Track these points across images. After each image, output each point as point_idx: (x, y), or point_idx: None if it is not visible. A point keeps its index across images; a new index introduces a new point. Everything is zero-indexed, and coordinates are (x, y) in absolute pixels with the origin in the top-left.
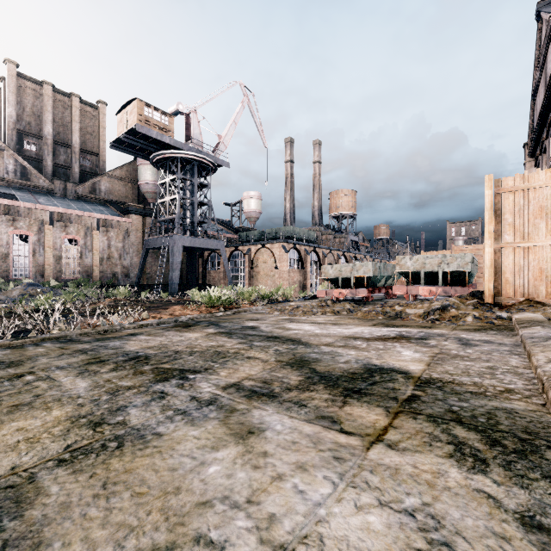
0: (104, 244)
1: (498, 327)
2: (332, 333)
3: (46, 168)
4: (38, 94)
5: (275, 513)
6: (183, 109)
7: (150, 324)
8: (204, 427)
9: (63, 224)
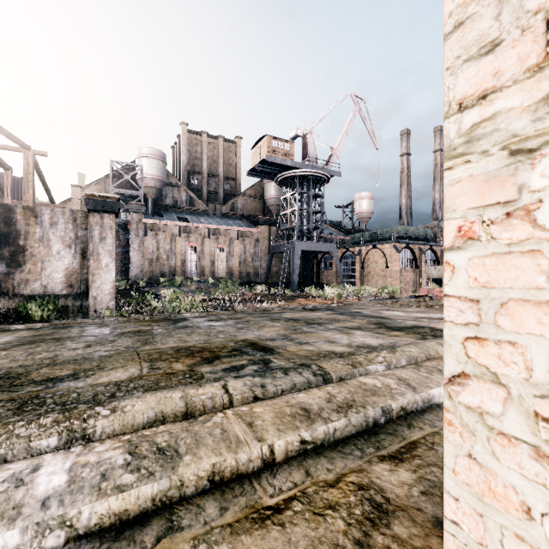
0: (241, 250)
1: None
2: (411, 316)
3: (203, 195)
4: (198, 142)
5: (353, 340)
6: (301, 133)
7: (288, 308)
8: (332, 332)
9: (215, 237)
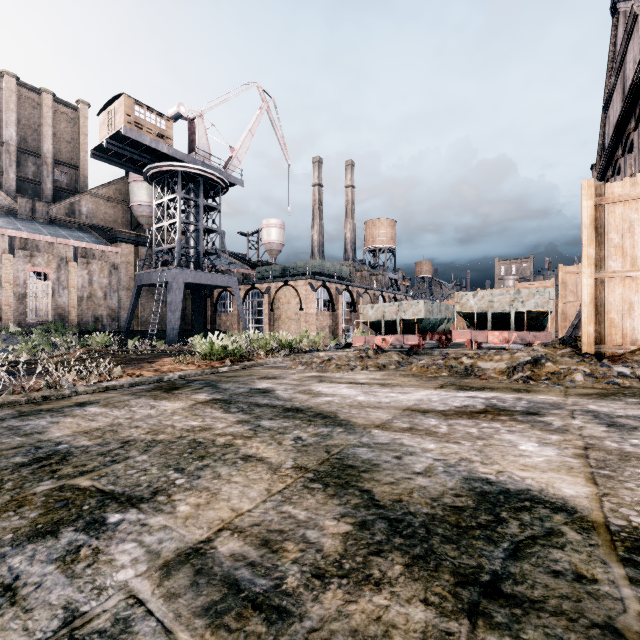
0: (84, 279)
1: (630, 390)
2: (384, 402)
3: (8, 182)
4: None
5: None
6: (186, 112)
7: (119, 385)
8: None
9: (28, 253)
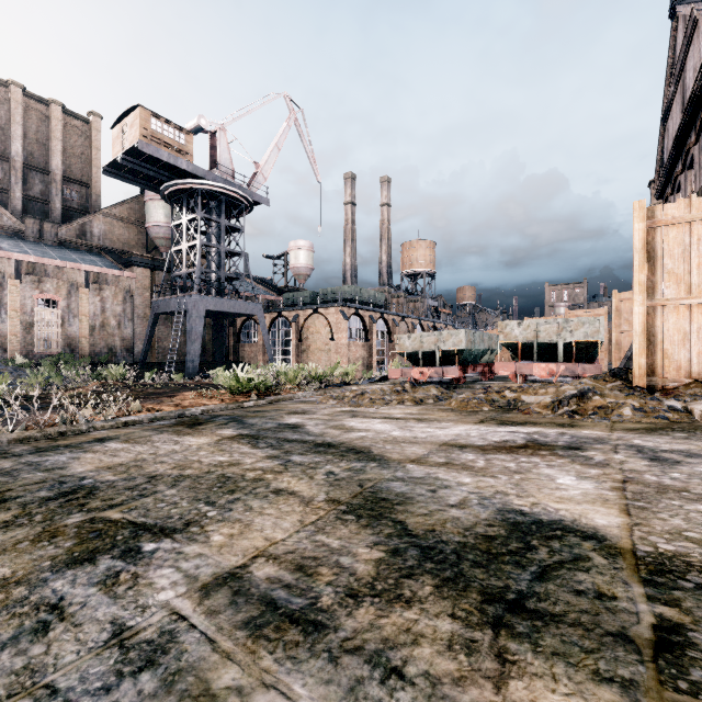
0: (96, 306)
1: (679, 425)
2: (421, 437)
3: (14, 201)
4: (1, 98)
5: None
6: (207, 125)
7: (138, 420)
8: None
9: (35, 278)
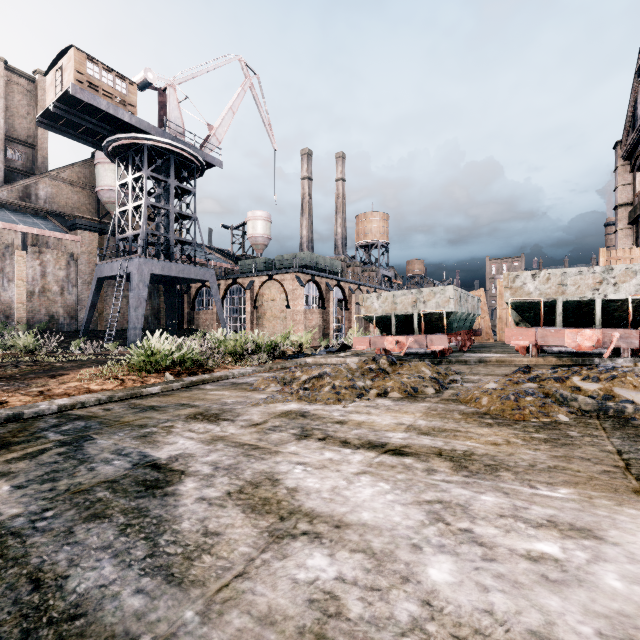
0: (35, 271)
1: None
2: None
3: None
4: None
5: None
6: (154, 80)
7: None
8: None
9: None
